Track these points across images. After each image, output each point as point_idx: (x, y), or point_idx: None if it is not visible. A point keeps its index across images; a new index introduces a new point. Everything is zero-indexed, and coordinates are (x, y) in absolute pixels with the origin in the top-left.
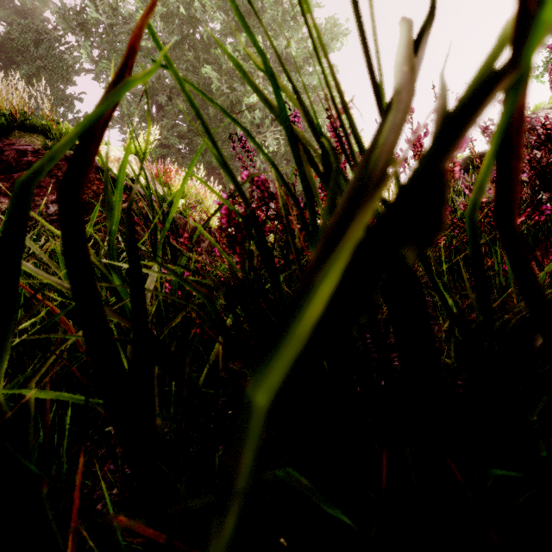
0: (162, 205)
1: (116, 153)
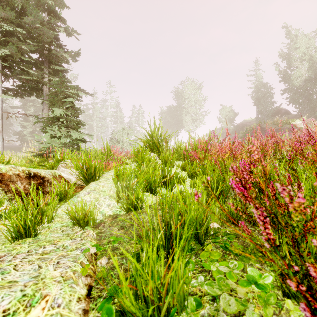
0: None
1: (298, 123)
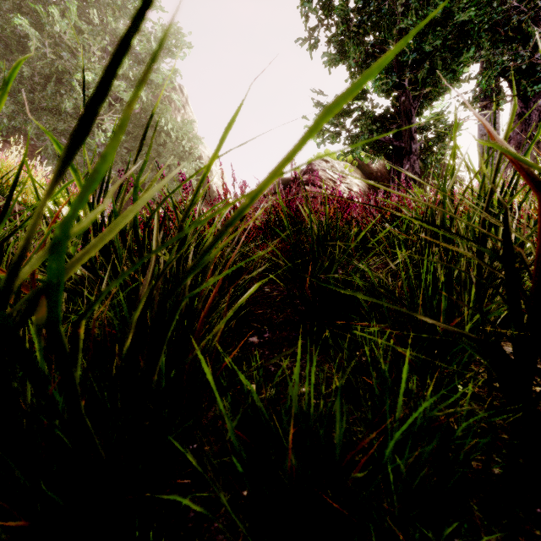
0: None
1: None
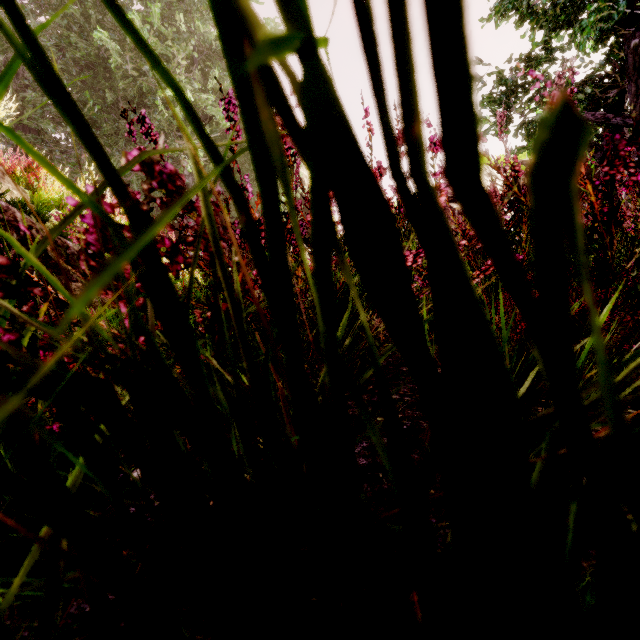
0: None
1: None
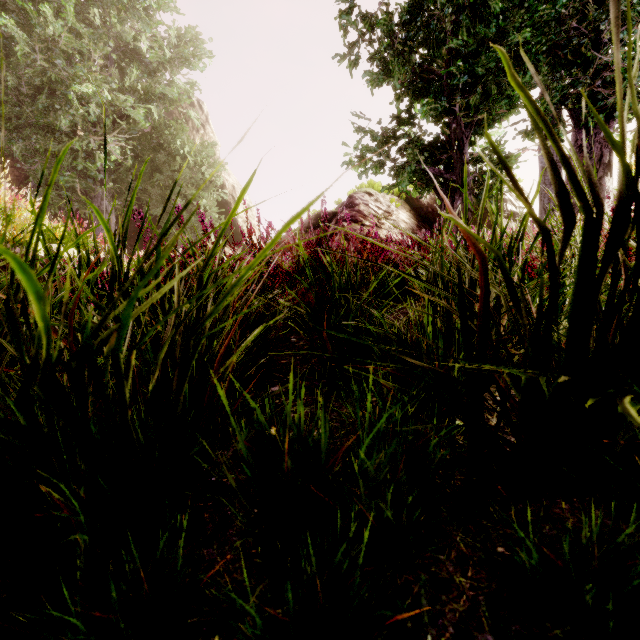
0: (88, 253)
1: None
